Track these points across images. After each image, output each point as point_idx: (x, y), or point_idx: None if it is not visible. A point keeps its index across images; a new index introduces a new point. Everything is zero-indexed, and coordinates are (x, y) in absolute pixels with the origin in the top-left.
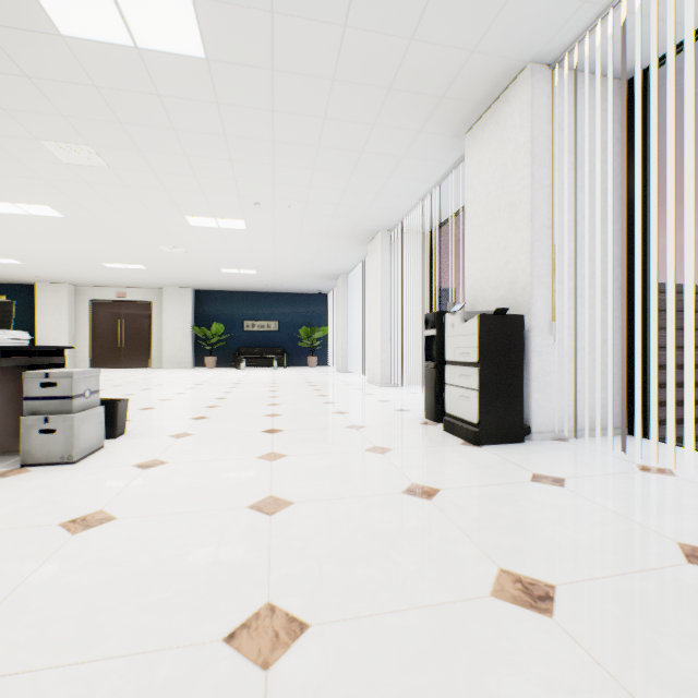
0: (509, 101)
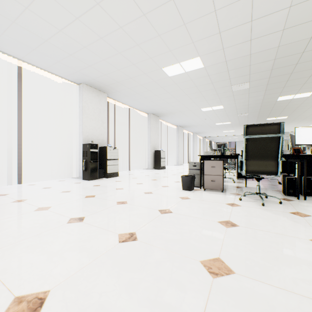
0: (102, 96)
